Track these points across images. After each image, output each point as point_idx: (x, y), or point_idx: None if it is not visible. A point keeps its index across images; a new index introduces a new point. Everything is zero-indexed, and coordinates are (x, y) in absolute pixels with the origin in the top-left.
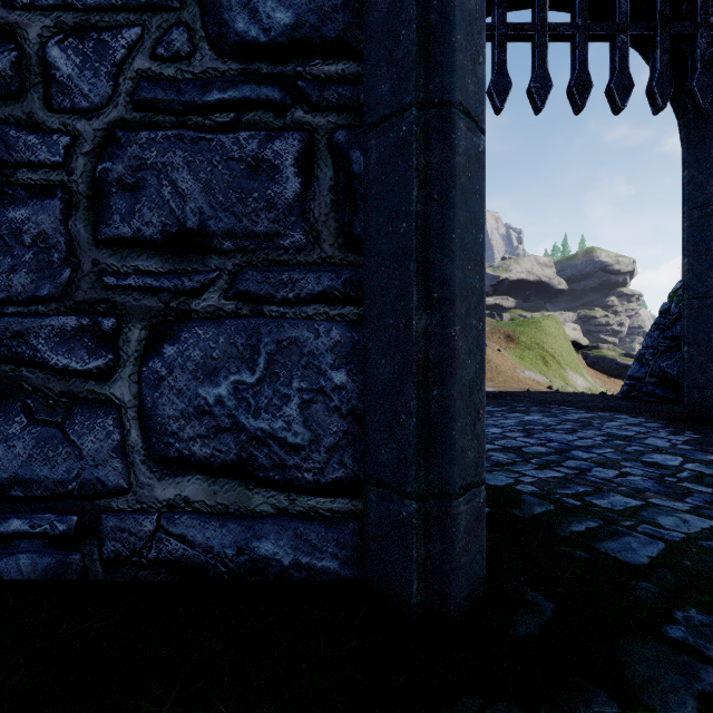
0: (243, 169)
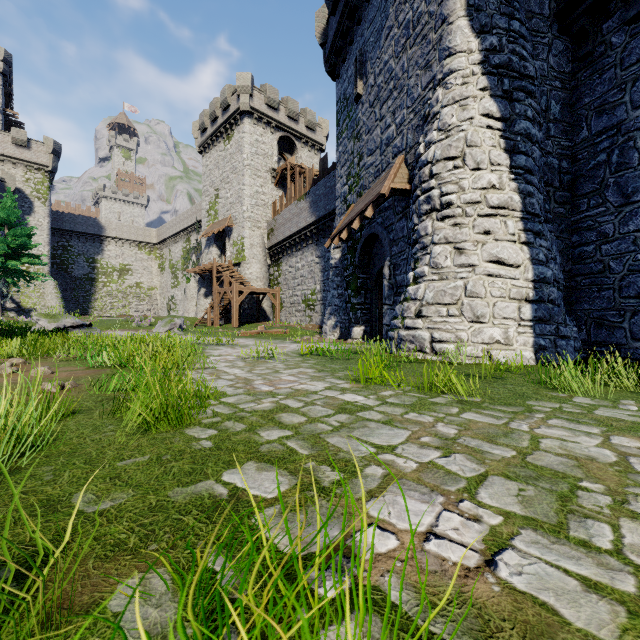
0: None
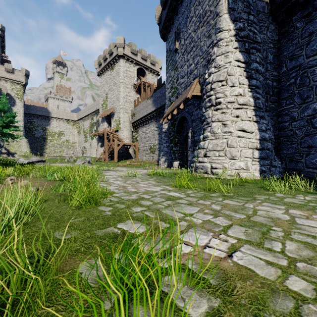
0: (316, 139)
